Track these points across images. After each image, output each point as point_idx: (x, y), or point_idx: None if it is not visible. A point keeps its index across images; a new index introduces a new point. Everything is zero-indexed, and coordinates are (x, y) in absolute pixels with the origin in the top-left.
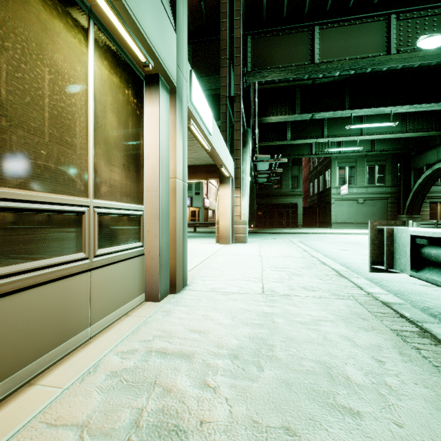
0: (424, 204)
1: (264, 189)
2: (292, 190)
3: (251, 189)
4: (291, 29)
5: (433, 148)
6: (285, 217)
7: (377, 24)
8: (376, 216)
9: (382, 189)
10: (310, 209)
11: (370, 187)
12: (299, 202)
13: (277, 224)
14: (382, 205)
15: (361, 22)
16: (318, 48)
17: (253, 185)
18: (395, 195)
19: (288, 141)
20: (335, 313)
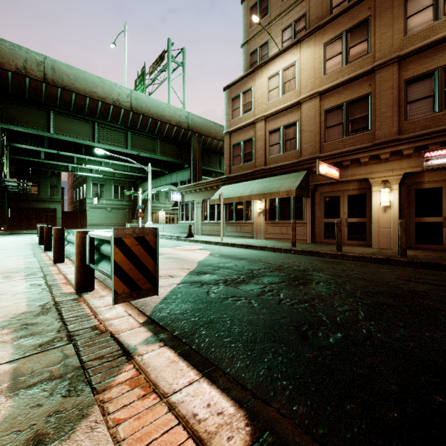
0: (147, 213)
1: (19, 193)
2: (51, 197)
3: (1, 193)
4: (34, 106)
5: (146, 182)
6: (44, 220)
7: (88, 124)
8: (119, 220)
9: (123, 202)
10: (73, 213)
11: (115, 200)
12: (58, 208)
13: (35, 226)
14: (123, 213)
15: (80, 119)
16: (53, 124)
17: (3, 189)
18: (131, 207)
19: (42, 160)
20: (20, 244)
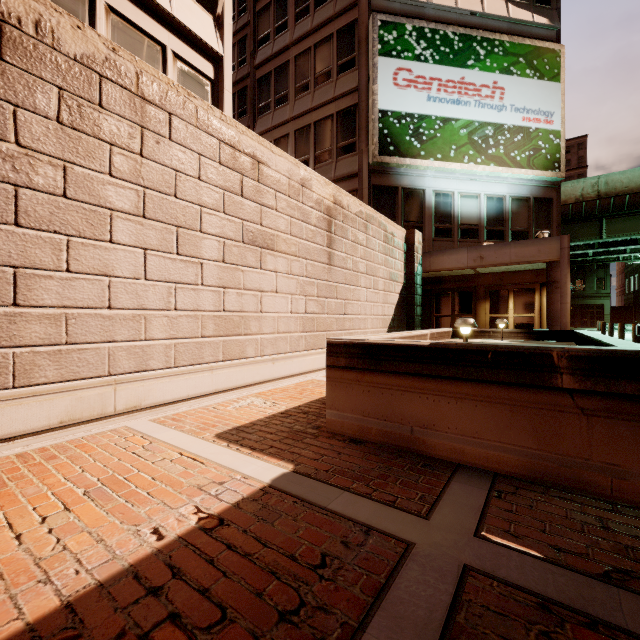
0: None
1: None
2: (597, 292)
3: None
4: (587, 220)
5: None
6: (589, 317)
7: None
8: None
9: None
10: (624, 308)
11: None
12: (605, 304)
13: (579, 324)
14: None
15: (633, 215)
16: (605, 229)
17: None
18: None
19: (589, 258)
20: None
